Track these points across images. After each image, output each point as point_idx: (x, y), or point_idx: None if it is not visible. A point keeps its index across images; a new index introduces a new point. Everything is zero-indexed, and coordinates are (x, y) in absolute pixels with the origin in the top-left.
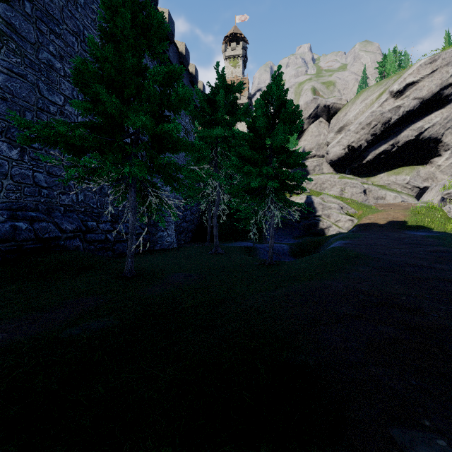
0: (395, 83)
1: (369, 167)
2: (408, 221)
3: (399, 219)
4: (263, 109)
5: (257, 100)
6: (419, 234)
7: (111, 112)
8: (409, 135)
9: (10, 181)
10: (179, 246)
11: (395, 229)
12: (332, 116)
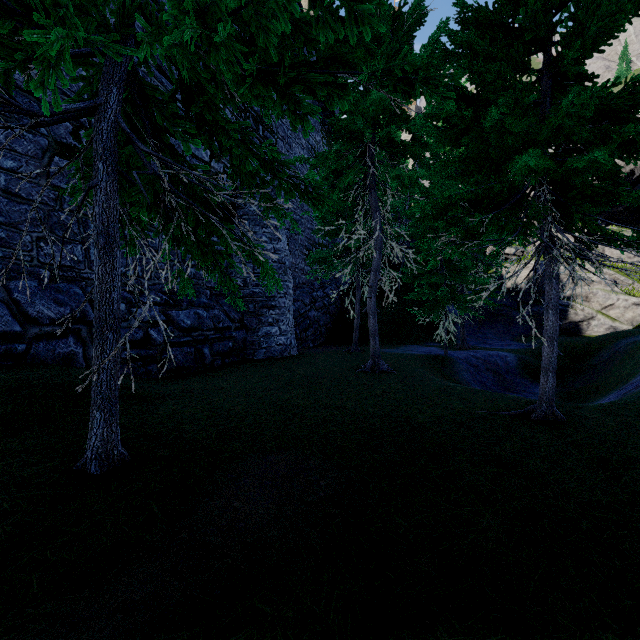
0: None
1: None
2: None
3: None
4: None
5: None
6: None
7: None
8: None
9: None
10: (302, 353)
11: None
12: None
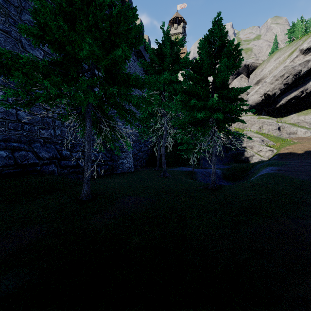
0: (305, 43)
1: (281, 109)
2: None
3: None
4: (206, 49)
5: (201, 42)
6: None
7: (61, 40)
8: None
9: None
10: (136, 170)
11: None
12: (250, 72)
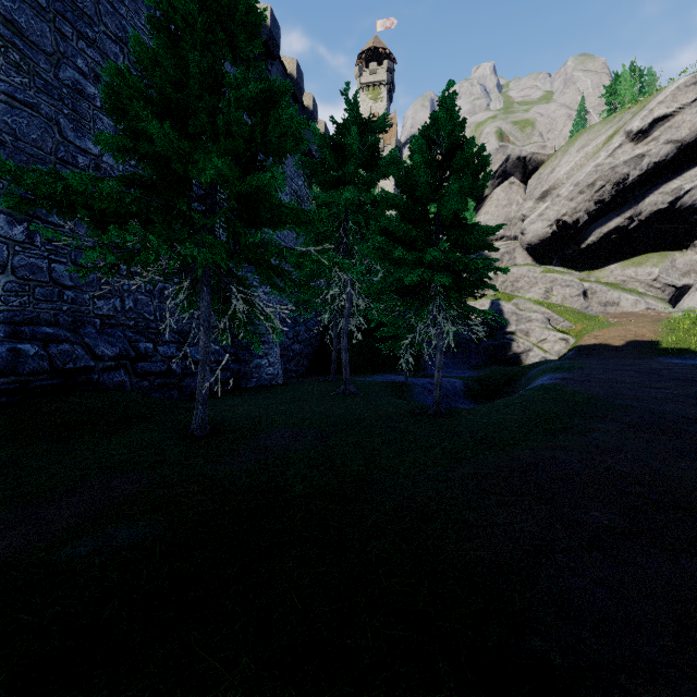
0: (636, 118)
1: (591, 254)
2: (662, 341)
3: (646, 339)
4: (424, 153)
5: (414, 139)
6: (684, 363)
7: (165, 155)
8: (659, 201)
9: (10, 277)
10: (287, 382)
11: (641, 354)
12: (530, 174)
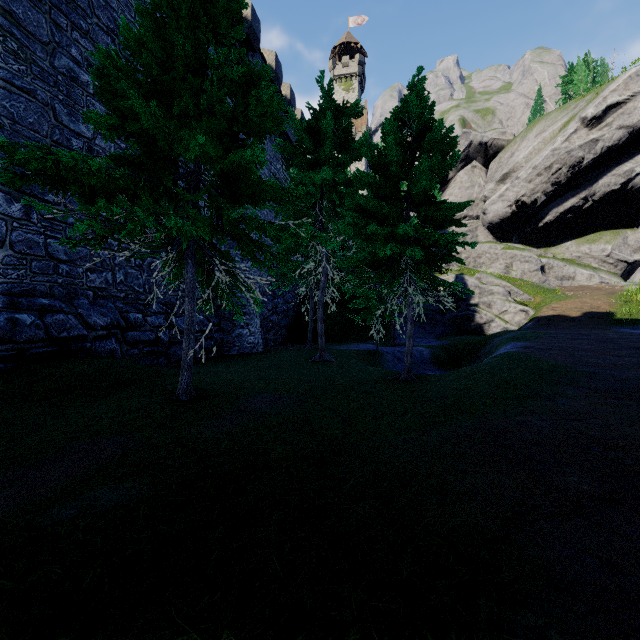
0: (590, 106)
1: (548, 232)
2: (616, 312)
3: (601, 310)
4: (396, 134)
5: (387, 121)
6: (638, 333)
7: (151, 133)
8: (612, 183)
9: (9, 252)
10: (267, 350)
11: (597, 324)
12: (491, 158)
